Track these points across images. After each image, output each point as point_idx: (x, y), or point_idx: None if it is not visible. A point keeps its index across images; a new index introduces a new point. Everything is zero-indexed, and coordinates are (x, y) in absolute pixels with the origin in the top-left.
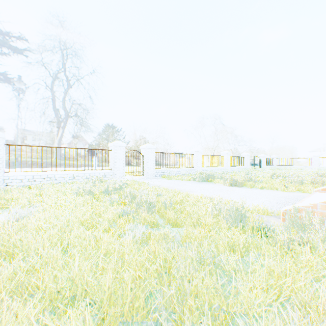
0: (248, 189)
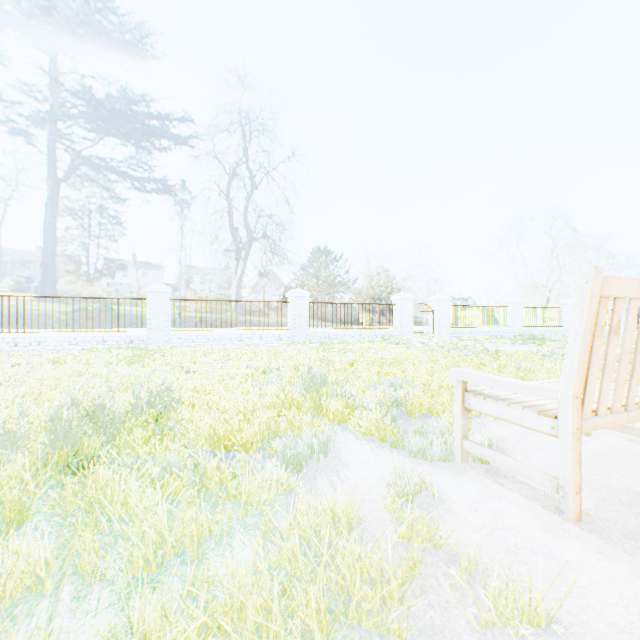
0: None
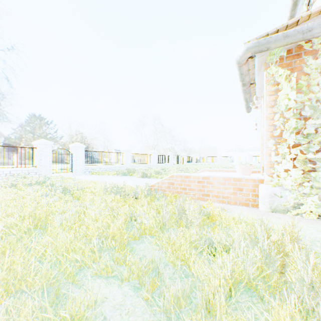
0: (149, 179)
